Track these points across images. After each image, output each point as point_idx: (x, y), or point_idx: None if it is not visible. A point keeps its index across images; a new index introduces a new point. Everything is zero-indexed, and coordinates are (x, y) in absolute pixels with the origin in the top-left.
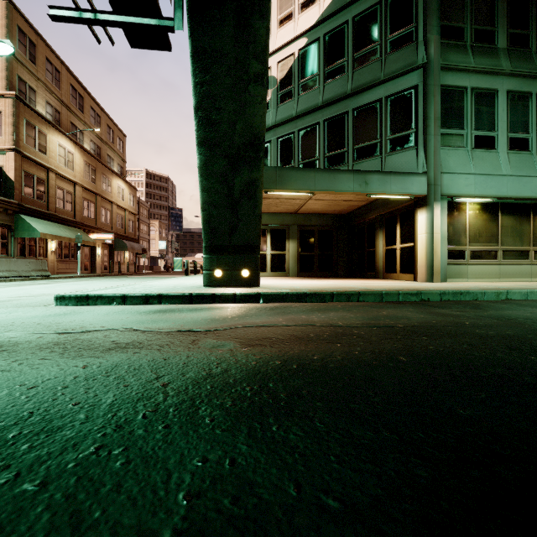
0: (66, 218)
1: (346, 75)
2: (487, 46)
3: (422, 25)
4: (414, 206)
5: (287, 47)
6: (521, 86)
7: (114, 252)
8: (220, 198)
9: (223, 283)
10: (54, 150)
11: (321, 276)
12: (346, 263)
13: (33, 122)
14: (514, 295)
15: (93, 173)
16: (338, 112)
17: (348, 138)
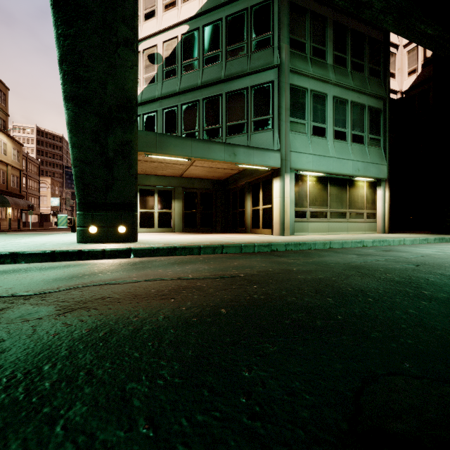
0: None
1: (220, 63)
2: (320, 60)
3: (277, 34)
4: (272, 176)
5: (171, 30)
6: (341, 94)
7: None
8: (92, 156)
9: (98, 239)
10: None
11: (203, 231)
12: (224, 220)
13: None
14: (335, 245)
15: None
16: (214, 94)
17: (222, 116)
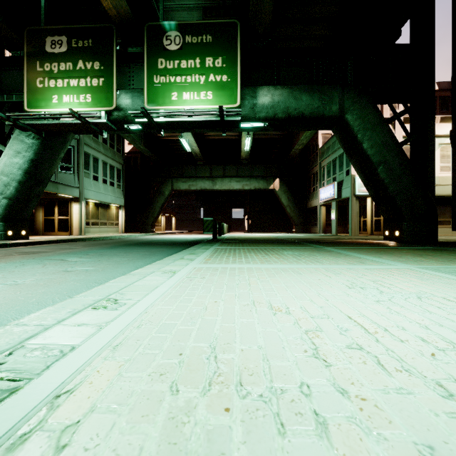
0: None
1: None
2: (96, 139)
3: None
4: (71, 200)
5: None
6: (105, 159)
7: None
8: (24, 196)
9: (13, 238)
10: None
11: None
12: None
13: None
14: (117, 237)
15: None
16: None
17: None
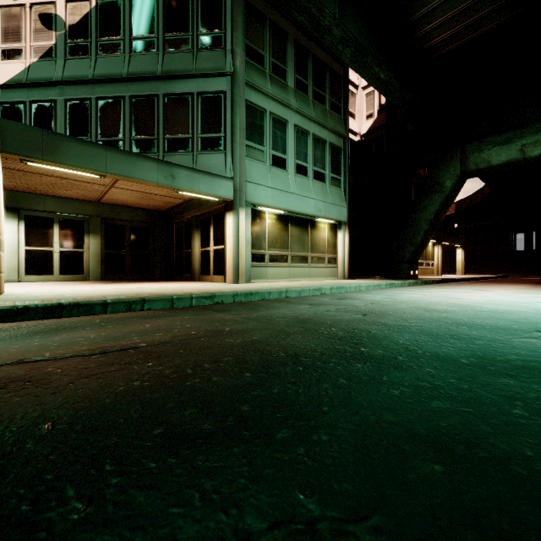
0: None
1: (156, 53)
2: (281, 80)
3: (230, 35)
4: (224, 210)
5: None
6: (303, 124)
7: None
8: None
9: None
10: None
11: (135, 279)
12: (165, 264)
13: None
14: (292, 293)
15: None
16: (147, 92)
17: (159, 124)
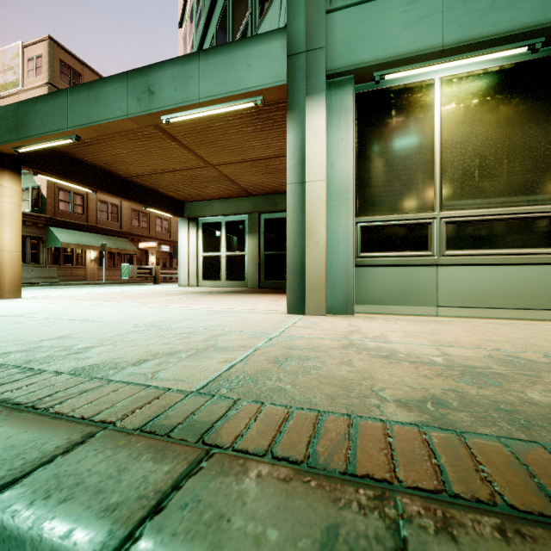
0: (109, 229)
1: None
2: None
3: None
4: None
5: None
6: None
7: (173, 259)
8: None
9: None
10: None
11: None
12: None
13: None
14: None
15: None
16: None
17: (229, 35)
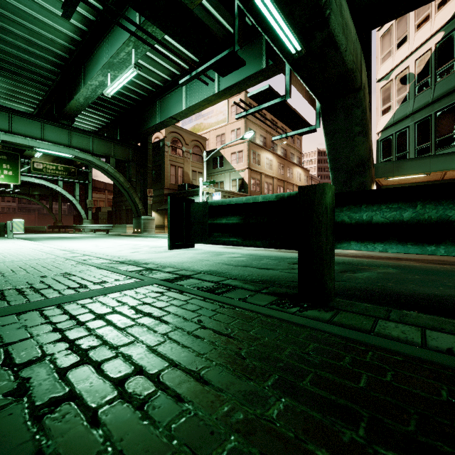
0: None
1: None
2: None
3: None
4: None
5: (424, 45)
6: None
7: None
8: None
9: None
10: (263, 162)
11: None
12: None
13: (255, 150)
14: None
15: (282, 168)
16: None
17: None
